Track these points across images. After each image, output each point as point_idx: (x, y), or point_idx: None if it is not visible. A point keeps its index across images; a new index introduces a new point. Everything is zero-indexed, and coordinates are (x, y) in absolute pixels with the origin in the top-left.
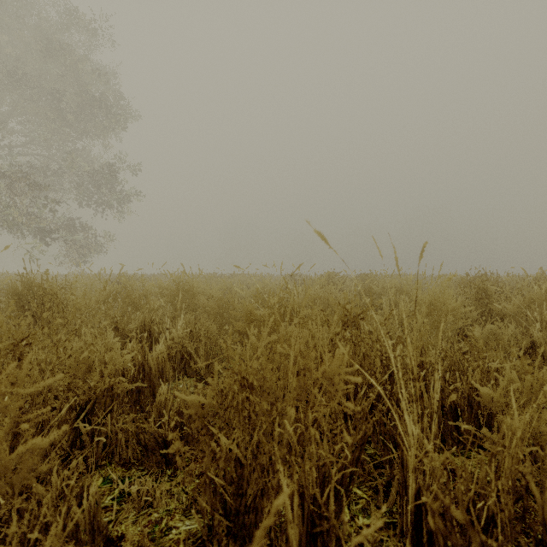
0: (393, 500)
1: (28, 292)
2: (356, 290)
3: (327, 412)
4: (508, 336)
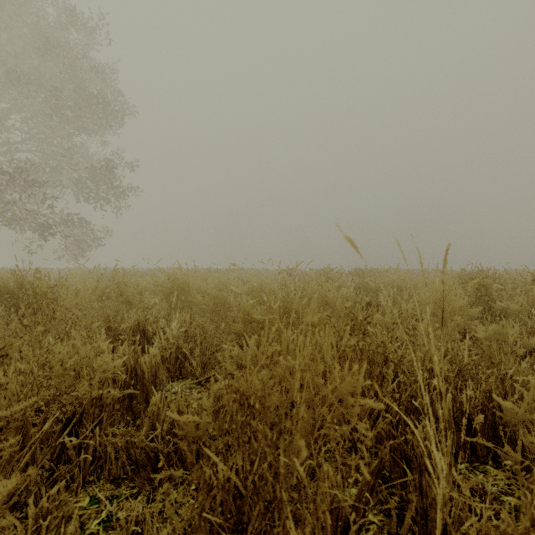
0: (408, 527)
1: (20, 290)
2: (352, 286)
3: (341, 441)
4: (514, 336)
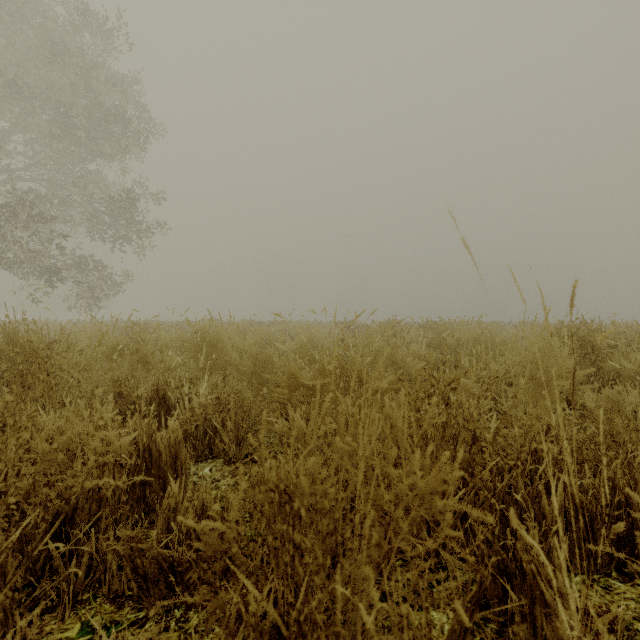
0: None
1: (9, 347)
2: (425, 341)
3: (427, 567)
4: (632, 405)
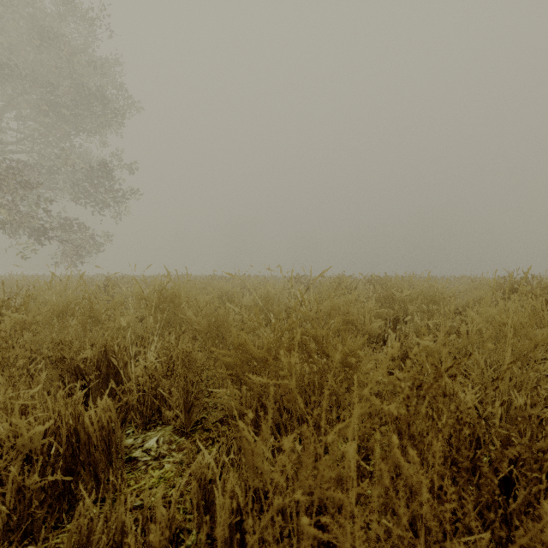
0: None
1: None
2: (374, 296)
3: None
4: None
